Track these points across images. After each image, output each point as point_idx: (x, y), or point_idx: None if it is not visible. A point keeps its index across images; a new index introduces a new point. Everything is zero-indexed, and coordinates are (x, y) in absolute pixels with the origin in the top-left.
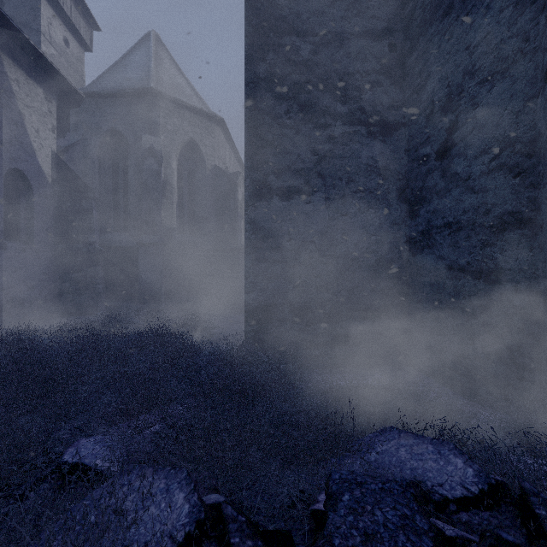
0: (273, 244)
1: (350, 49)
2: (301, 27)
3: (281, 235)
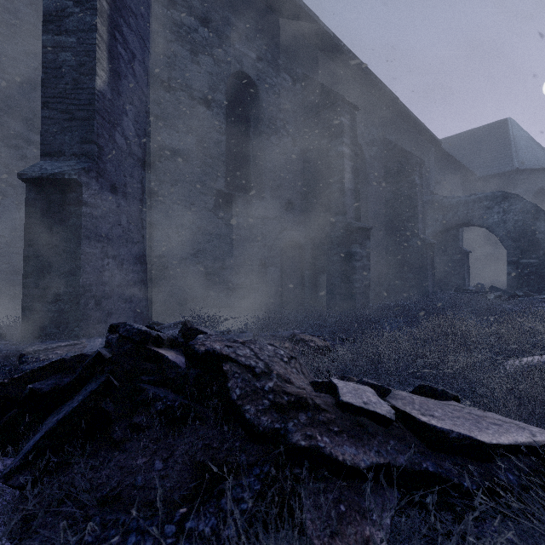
0: None
1: None
2: None
3: None
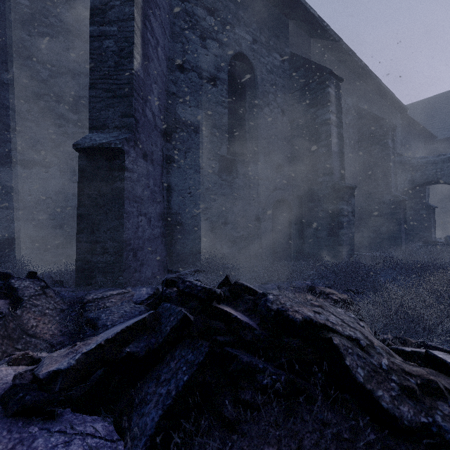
0: (16, 197)
1: (80, 81)
2: (41, 58)
3: (23, 192)
